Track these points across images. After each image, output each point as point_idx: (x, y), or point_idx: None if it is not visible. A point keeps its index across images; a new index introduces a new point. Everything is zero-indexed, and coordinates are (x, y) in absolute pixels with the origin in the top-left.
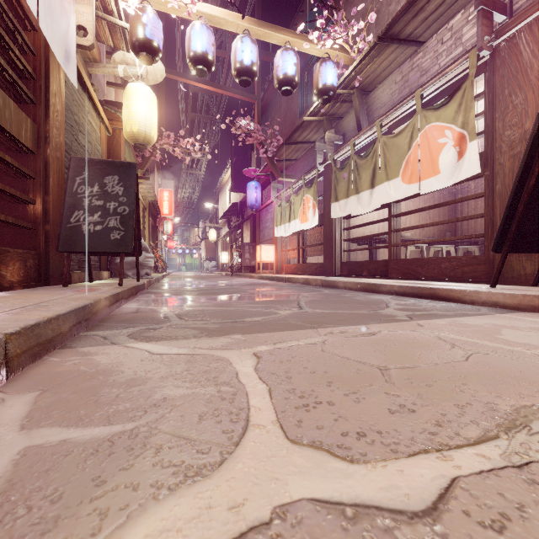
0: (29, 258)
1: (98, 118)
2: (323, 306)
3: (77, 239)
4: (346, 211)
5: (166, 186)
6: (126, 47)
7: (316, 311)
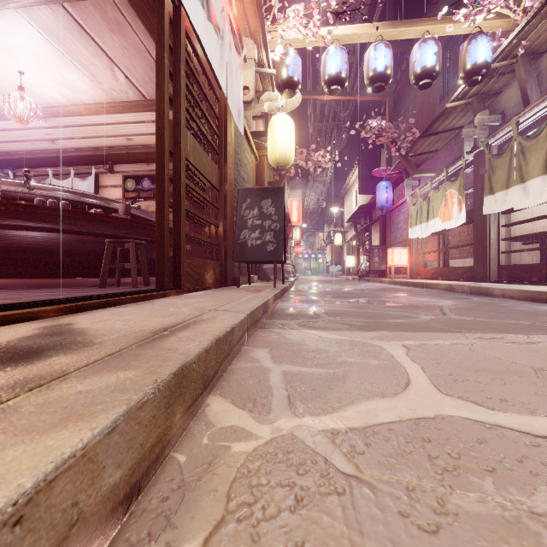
0: (217, 267)
1: (251, 151)
2: (472, 314)
3: (245, 252)
4: (505, 205)
5: (294, 196)
6: (272, 88)
7: (462, 318)
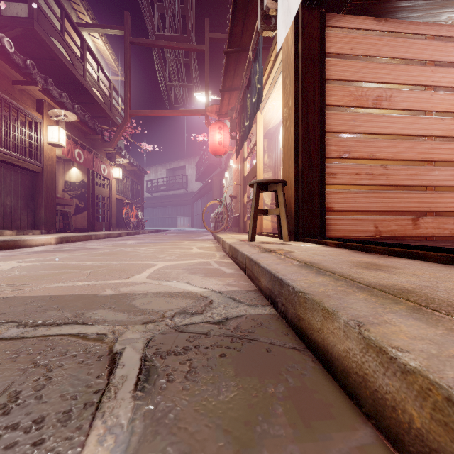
0: None
1: None
2: None
3: None
4: None
5: None
6: None
7: None
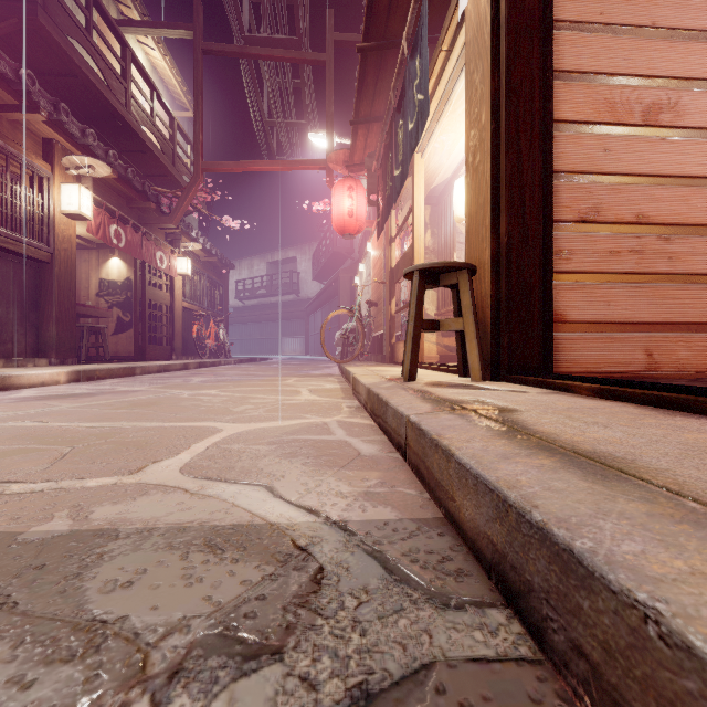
0: None
1: None
2: None
3: None
4: None
5: None
6: None
7: None
